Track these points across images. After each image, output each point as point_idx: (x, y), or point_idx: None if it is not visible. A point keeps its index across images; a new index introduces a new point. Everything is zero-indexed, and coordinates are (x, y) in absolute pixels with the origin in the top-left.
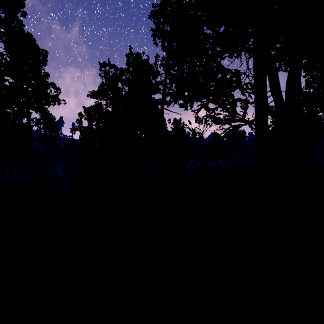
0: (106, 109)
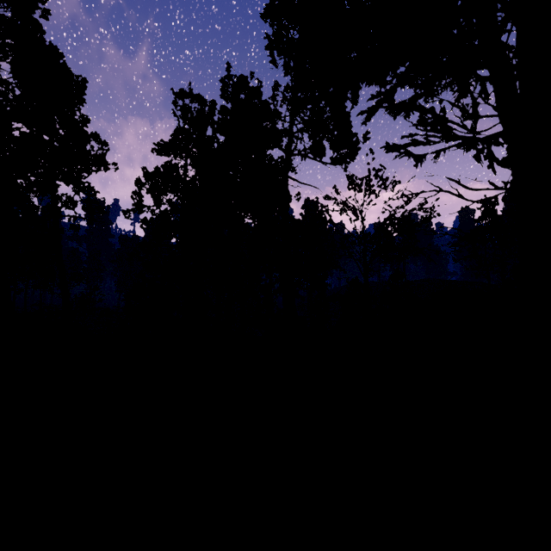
0: (184, 174)
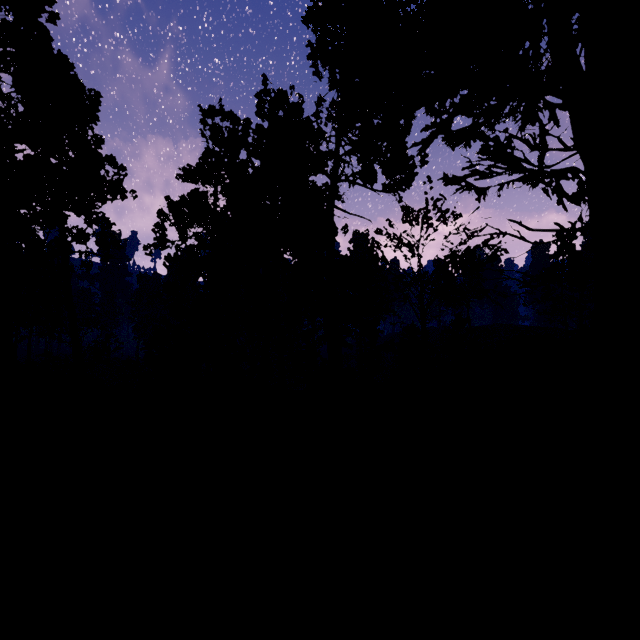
0: (214, 204)
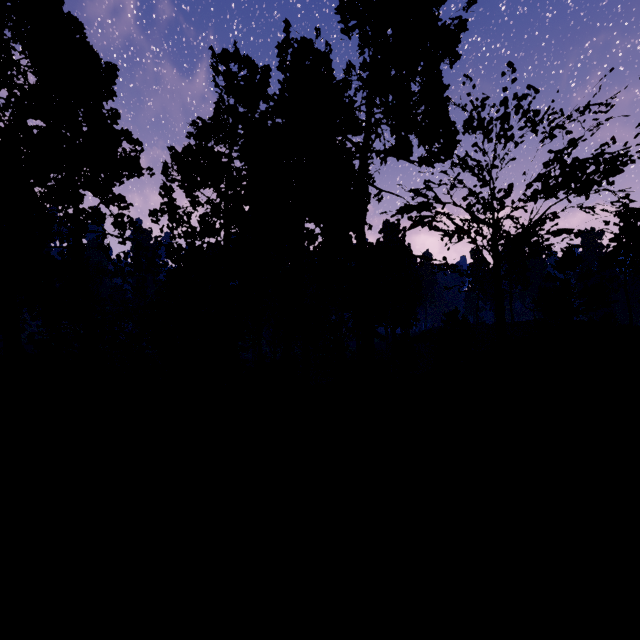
0: (228, 163)
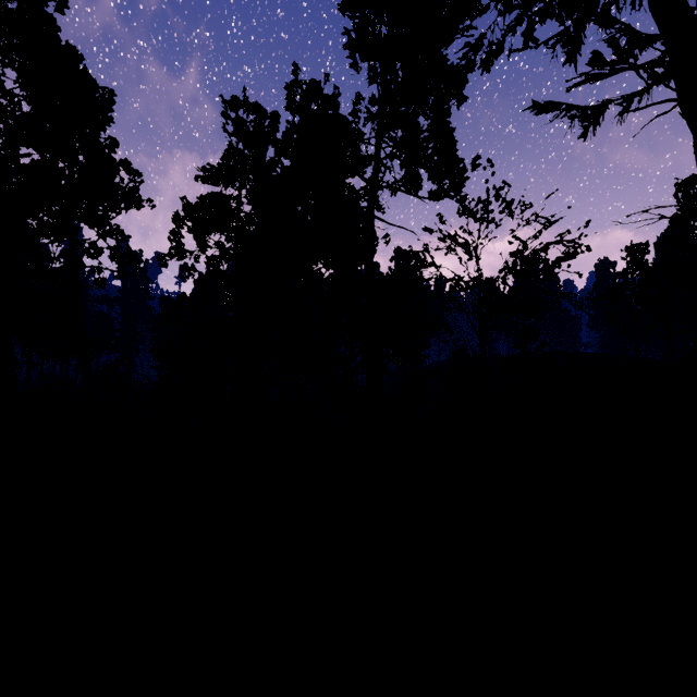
0: (237, 208)
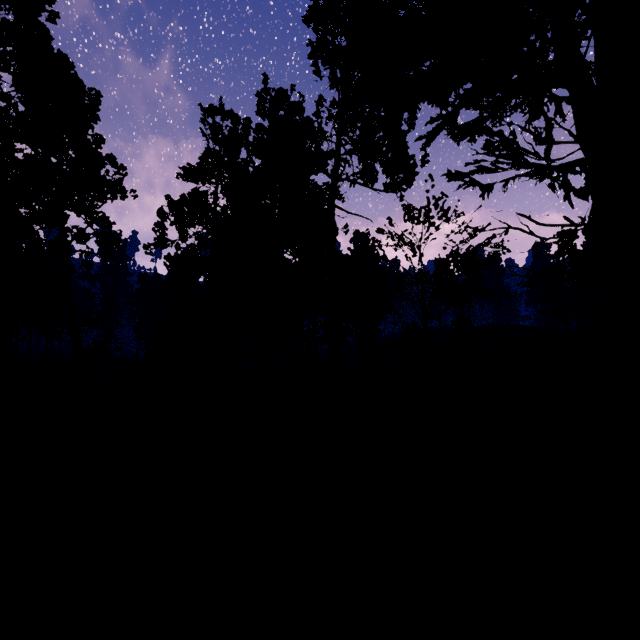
0: (214, 203)
